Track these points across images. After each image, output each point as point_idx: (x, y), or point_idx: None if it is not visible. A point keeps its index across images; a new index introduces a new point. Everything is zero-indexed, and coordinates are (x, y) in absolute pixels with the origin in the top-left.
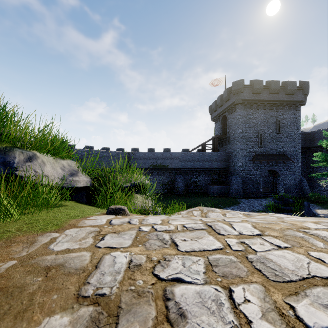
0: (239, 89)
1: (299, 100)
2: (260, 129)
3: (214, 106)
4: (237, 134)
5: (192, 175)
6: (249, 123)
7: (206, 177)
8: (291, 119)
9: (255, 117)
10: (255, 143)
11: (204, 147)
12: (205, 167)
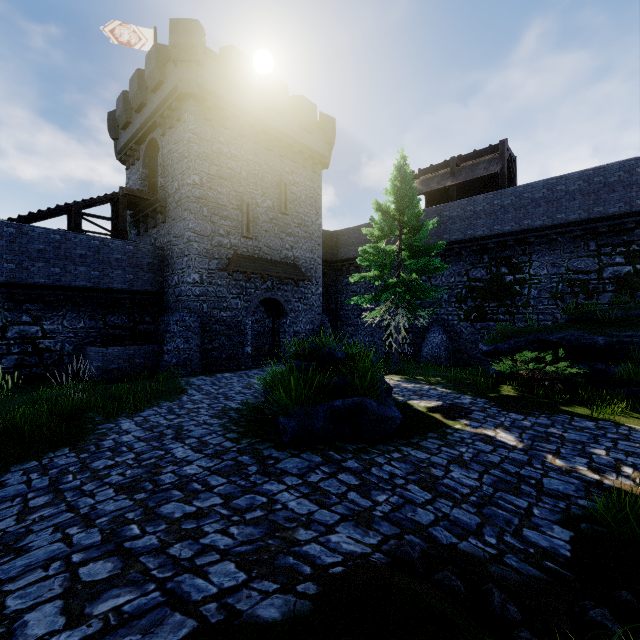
0: (189, 47)
1: (320, 150)
2: (247, 192)
3: (122, 107)
4: (186, 188)
5: (14, 313)
6: (219, 166)
7: (83, 321)
8: (307, 189)
9: (236, 156)
10: (236, 226)
11: (76, 219)
12: (76, 286)
